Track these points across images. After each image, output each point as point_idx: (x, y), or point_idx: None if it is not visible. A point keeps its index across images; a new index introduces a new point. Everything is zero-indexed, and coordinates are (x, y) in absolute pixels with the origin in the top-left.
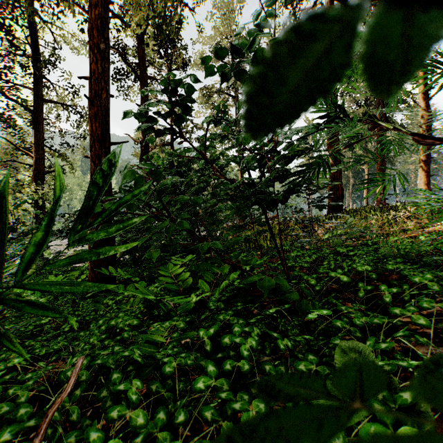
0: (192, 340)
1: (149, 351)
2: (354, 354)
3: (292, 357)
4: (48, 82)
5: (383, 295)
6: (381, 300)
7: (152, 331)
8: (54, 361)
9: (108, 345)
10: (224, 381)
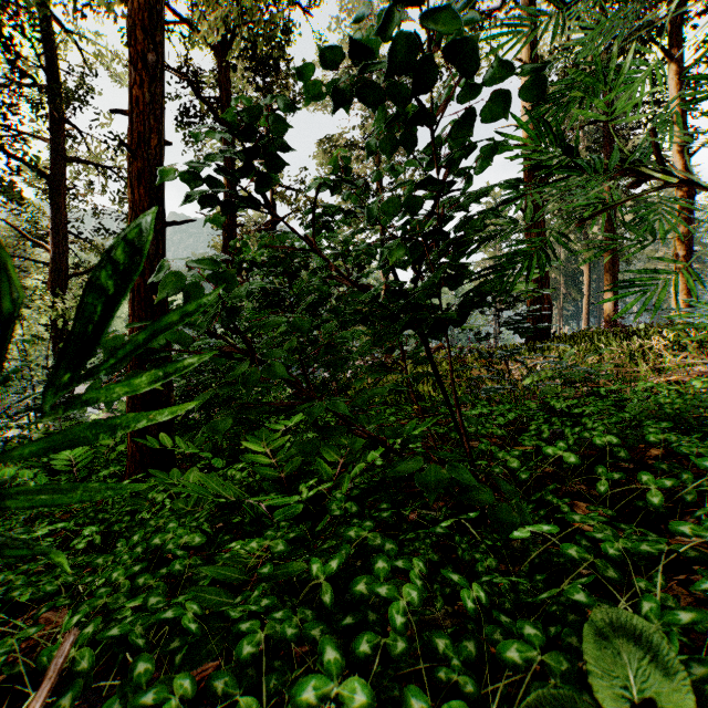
0: (298, 578)
1: (216, 603)
2: (628, 642)
3: (488, 621)
4: (73, 129)
5: (640, 487)
6: (641, 501)
7: (226, 559)
8: (52, 609)
9: (144, 585)
10: (357, 683)
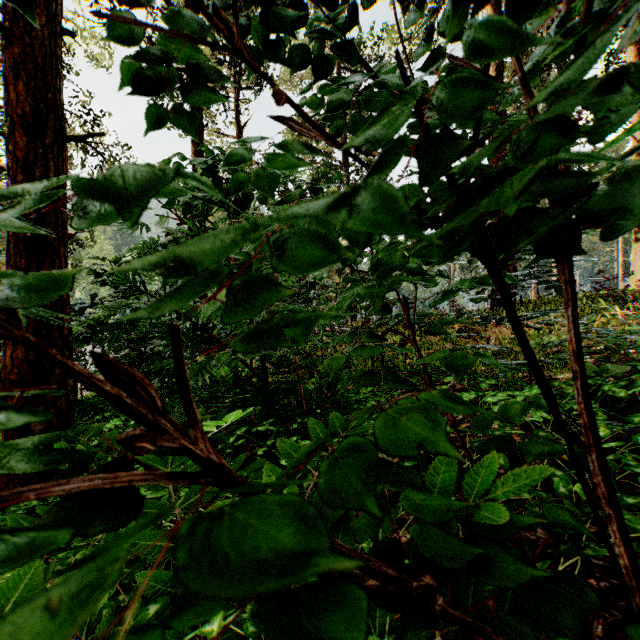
0: None
1: None
2: None
3: None
4: None
5: None
6: None
7: None
8: None
9: None
10: None
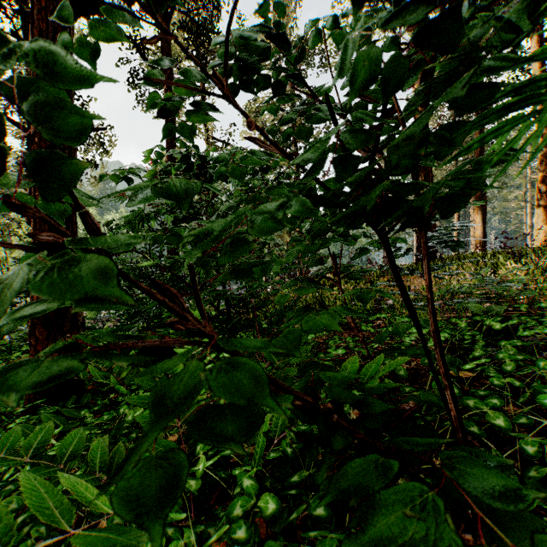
0: None
1: None
2: None
3: None
4: None
5: None
6: None
7: None
8: None
9: None
10: None
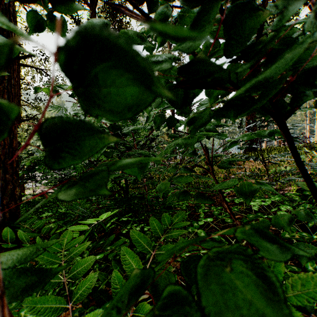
0: None
1: None
2: None
3: None
4: None
5: None
6: None
7: None
8: None
9: None
10: None
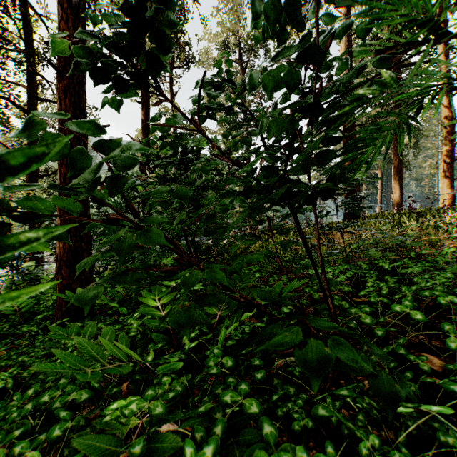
0: (172, 456)
1: None
2: None
3: None
4: (43, 79)
5: None
6: None
7: (105, 423)
8: None
9: (19, 455)
10: None
